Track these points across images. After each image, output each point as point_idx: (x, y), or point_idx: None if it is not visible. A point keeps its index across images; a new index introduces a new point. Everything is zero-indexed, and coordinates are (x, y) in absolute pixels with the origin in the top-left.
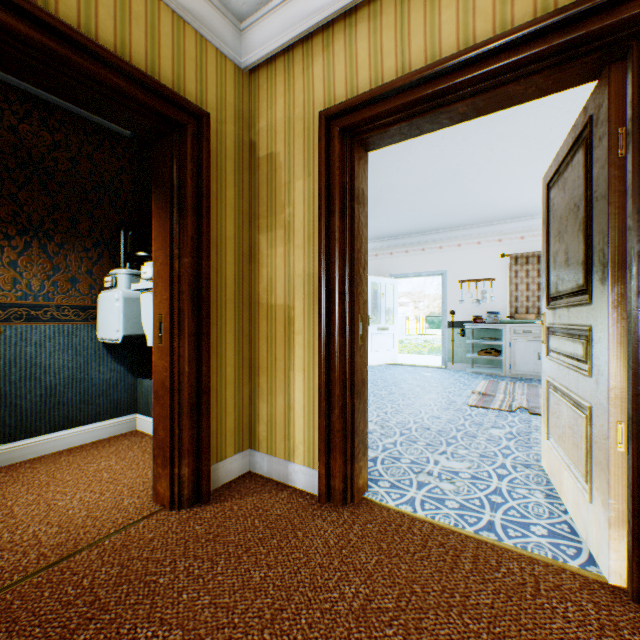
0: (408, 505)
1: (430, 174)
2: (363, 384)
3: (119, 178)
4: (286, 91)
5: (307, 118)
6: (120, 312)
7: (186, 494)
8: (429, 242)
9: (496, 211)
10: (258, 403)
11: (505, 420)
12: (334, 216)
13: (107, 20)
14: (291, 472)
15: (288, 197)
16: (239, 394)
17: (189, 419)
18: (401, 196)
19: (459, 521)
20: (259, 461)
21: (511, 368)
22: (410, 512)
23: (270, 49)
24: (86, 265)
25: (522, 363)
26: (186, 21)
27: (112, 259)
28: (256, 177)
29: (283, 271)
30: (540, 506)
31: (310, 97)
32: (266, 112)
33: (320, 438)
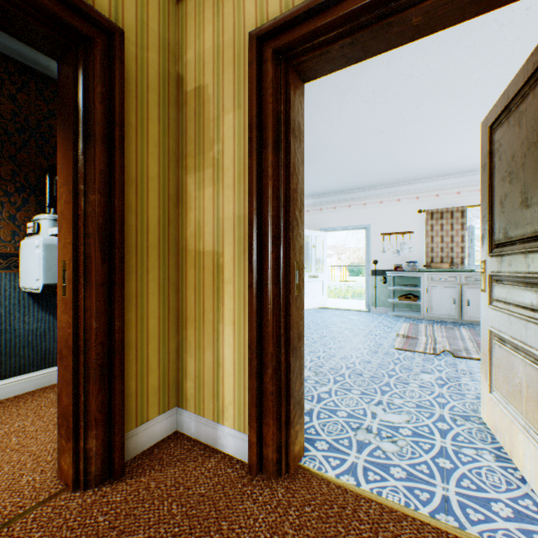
0: (350, 475)
1: (359, 132)
2: (299, 339)
3: (47, 122)
4: (215, 16)
5: (237, 43)
6: (40, 259)
7: (93, 471)
8: (354, 199)
9: (415, 171)
10: (185, 358)
11: (432, 364)
12: (267, 150)
13: None
14: (220, 435)
15: (217, 133)
16: (164, 348)
17: (97, 383)
18: (331, 154)
19: (410, 498)
20: (186, 421)
21: (428, 312)
22: (353, 486)
23: None
24: (8, 210)
25: (438, 307)
26: None
27: (39, 205)
28: (183, 113)
29: (212, 214)
30: (494, 473)
31: (240, 20)
32: (194, 42)
33: (251, 401)
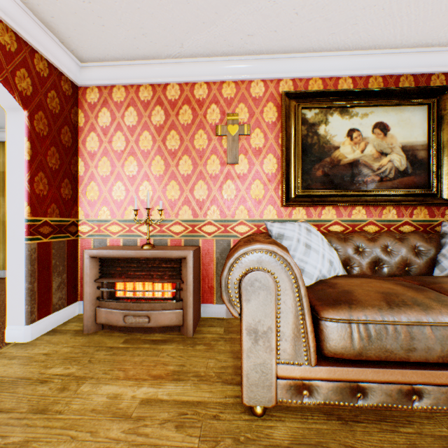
0: None
1: None
2: None
3: None
4: None
5: None
6: None
7: None
8: None
9: None
10: (0, 254)
11: None
12: None
13: None
14: None
15: None
16: None
17: None
18: None
19: None
20: (0, 273)
21: None
22: None
23: (4, 140)
24: None
25: None
26: None
27: None
28: None
29: None
30: None
31: None
32: (3, 157)
33: None
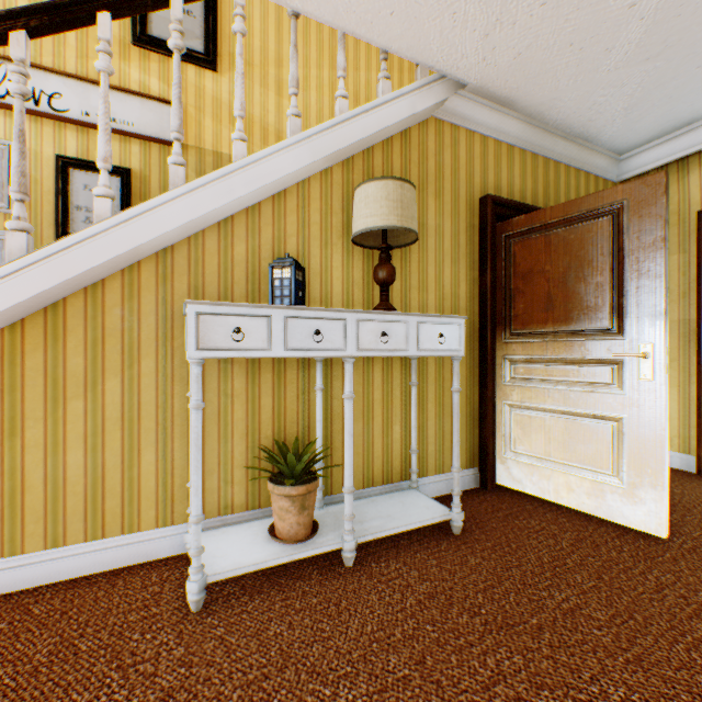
0: None
1: None
2: None
3: None
4: None
5: (681, 212)
6: None
7: None
8: None
9: None
10: None
11: None
12: None
13: (561, 197)
14: None
15: None
16: None
17: None
18: None
19: None
20: None
21: None
22: None
23: (645, 169)
24: None
25: None
26: (589, 173)
27: None
28: None
29: None
30: None
31: (684, 198)
32: None
33: (698, 432)
